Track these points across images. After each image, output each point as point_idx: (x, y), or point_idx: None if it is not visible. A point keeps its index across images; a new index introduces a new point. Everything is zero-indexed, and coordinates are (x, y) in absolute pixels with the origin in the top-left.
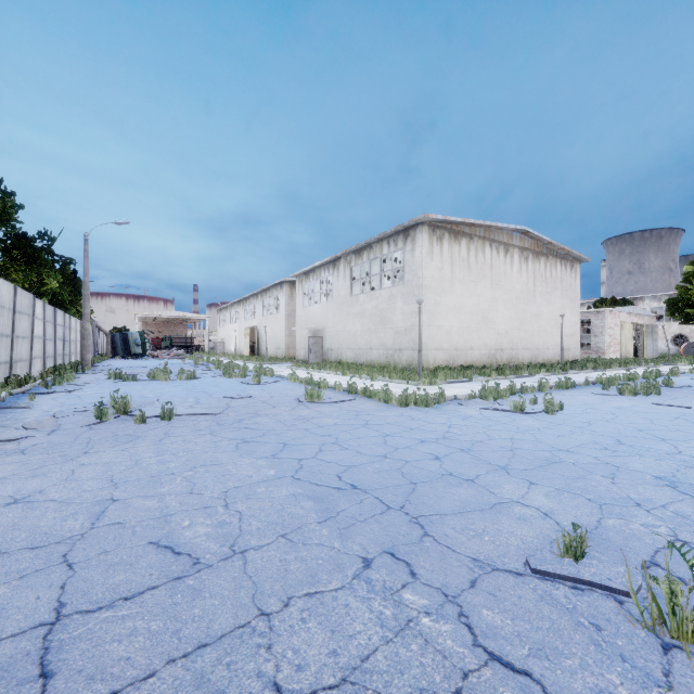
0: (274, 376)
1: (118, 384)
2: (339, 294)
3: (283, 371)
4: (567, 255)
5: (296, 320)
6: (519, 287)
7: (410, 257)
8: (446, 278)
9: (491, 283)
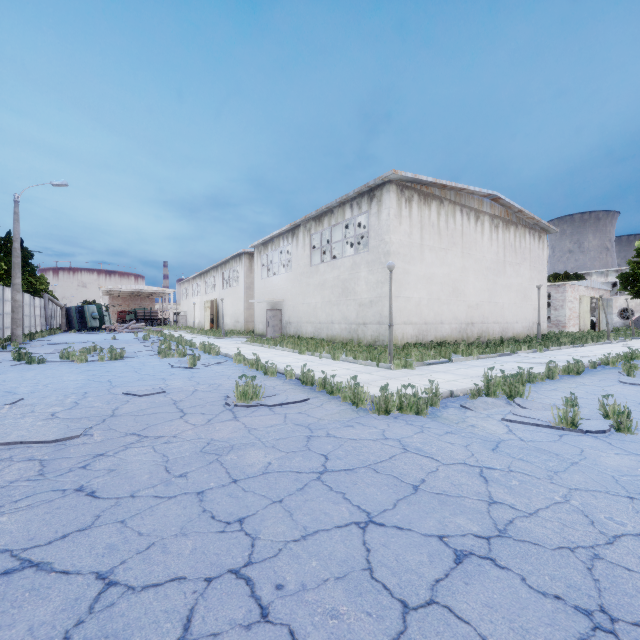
0: (220, 355)
1: (14, 368)
2: (299, 264)
3: (235, 347)
4: (535, 225)
5: (255, 292)
6: (490, 257)
7: (376, 221)
8: (415, 244)
9: (462, 252)
